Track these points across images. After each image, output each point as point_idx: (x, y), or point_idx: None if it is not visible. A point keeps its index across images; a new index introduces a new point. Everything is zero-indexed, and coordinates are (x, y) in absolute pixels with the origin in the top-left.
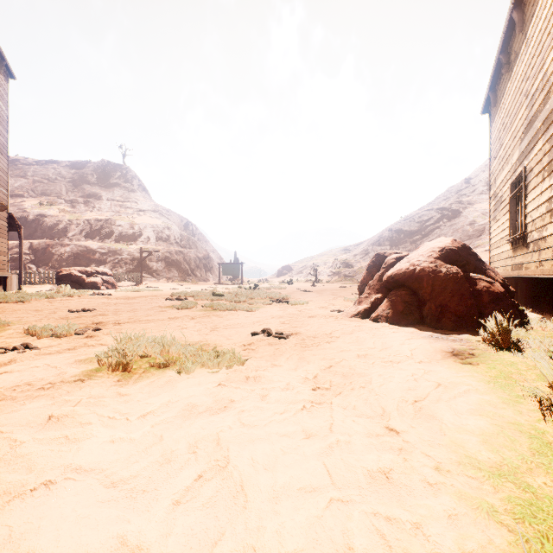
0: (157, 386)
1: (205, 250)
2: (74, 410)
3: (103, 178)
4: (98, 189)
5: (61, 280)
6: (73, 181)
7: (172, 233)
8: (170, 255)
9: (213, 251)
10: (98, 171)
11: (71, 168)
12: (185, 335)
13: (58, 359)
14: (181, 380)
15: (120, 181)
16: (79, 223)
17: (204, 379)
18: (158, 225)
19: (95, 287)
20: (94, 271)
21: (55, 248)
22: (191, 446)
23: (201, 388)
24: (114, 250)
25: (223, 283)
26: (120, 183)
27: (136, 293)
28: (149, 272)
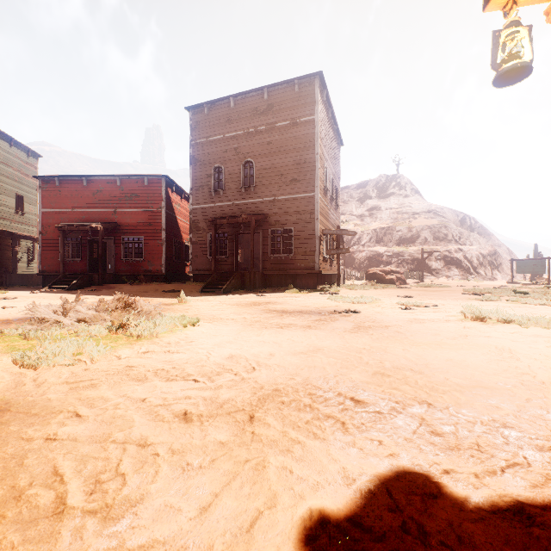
0: (508, 328)
1: (489, 245)
2: (473, 326)
3: (380, 191)
4: (377, 202)
5: (369, 277)
6: (360, 200)
7: (449, 231)
8: (449, 253)
9: (499, 246)
10: (377, 186)
11: (357, 189)
12: (506, 314)
13: (435, 314)
14: (522, 328)
15: (394, 190)
16: (368, 233)
17: (539, 330)
18: (434, 225)
19: (392, 283)
20: (390, 271)
21: (355, 254)
22: (545, 341)
23: (540, 331)
24: (397, 252)
25: (517, 283)
26: (395, 192)
27: (428, 288)
28: (428, 271)
